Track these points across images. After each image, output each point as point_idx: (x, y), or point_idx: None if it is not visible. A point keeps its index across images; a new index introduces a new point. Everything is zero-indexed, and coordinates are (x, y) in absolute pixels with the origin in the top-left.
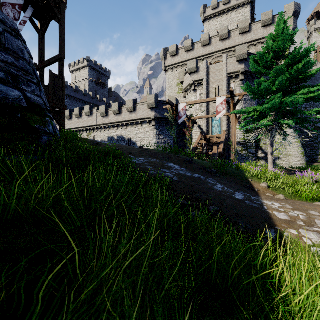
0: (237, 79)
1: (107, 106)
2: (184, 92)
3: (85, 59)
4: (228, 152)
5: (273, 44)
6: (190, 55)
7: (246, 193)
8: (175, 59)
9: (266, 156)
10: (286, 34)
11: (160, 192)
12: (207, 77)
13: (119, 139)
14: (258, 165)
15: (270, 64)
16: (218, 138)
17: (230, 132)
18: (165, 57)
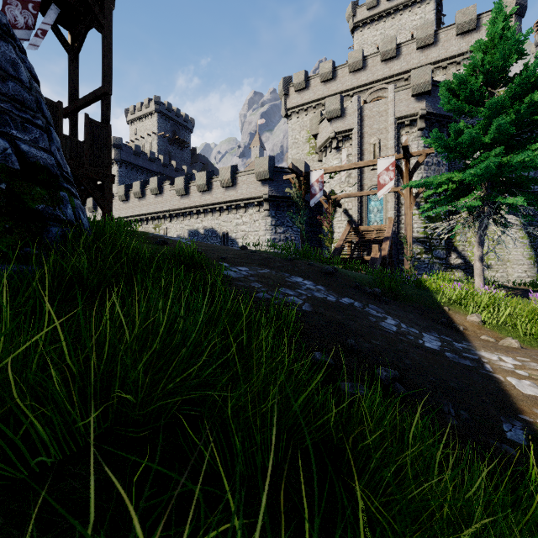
0: (412, 127)
1: (187, 178)
2: (319, 152)
3: (152, 100)
4: (396, 255)
5: (484, 59)
6: (330, 89)
7: (443, 334)
8: (304, 96)
9: (465, 262)
10: (509, 40)
11: (277, 349)
12: (360, 126)
13: (208, 234)
14: (453, 279)
15: (479, 95)
16: (379, 232)
17: (401, 220)
18: (287, 92)
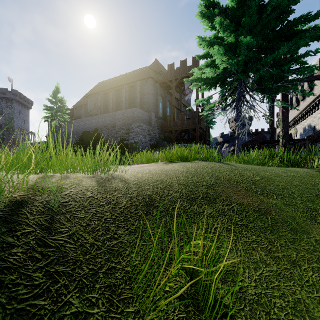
0: None
1: None
2: None
3: None
4: None
5: None
6: None
7: None
8: None
9: None
10: None
11: None
12: None
13: (308, 129)
14: None
15: None
16: None
17: None
18: None
